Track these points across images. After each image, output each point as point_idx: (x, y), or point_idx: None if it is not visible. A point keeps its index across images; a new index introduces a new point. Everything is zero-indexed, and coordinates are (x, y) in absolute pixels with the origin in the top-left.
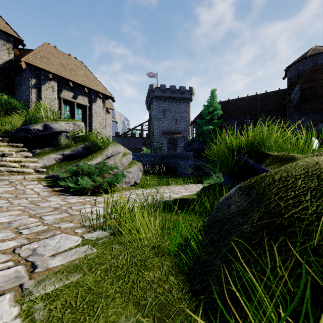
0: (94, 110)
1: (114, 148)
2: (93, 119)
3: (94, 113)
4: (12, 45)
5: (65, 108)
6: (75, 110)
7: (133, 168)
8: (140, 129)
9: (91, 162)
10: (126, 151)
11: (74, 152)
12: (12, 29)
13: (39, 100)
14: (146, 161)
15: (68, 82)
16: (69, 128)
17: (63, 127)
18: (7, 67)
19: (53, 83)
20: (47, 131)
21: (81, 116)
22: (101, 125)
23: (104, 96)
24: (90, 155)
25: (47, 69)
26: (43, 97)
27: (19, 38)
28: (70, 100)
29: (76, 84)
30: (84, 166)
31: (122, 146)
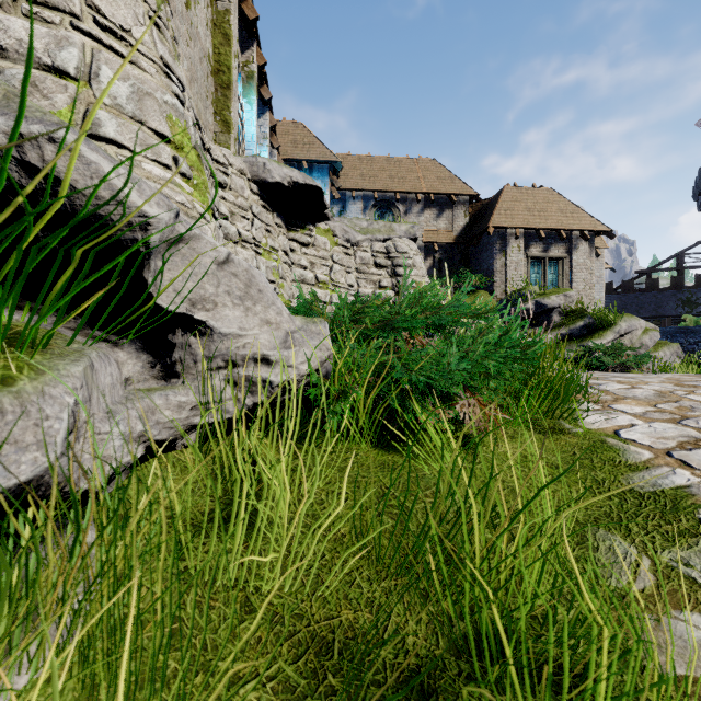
0: (575, 262)
1: (629, 323)
2: (574, 277)
3: (575, 267)
4: (468, 205)
5: (532, 269)
6: (547, 269)
7: (663, 352)
8: (674, 268)
9: (599, 341)
10: (648, 325)
11: (573, 331)
12: (468, 186)
13: (503, 267)
14: (693, 343)
15: (538, 232)
16: (561, 302)
17: (555, 302)
18: (464, 234)
19: (519, 240)
20: (538, 309)
21: (553, 276)
22: (587, 285)
23: (592, 234)
24: (596, 334)
25: (513, 225)
26: (508, 262)
27: (476, 193)
28: (540, 257)
29: (548, 230)
30: (594, 345)
31: (641, 319)
